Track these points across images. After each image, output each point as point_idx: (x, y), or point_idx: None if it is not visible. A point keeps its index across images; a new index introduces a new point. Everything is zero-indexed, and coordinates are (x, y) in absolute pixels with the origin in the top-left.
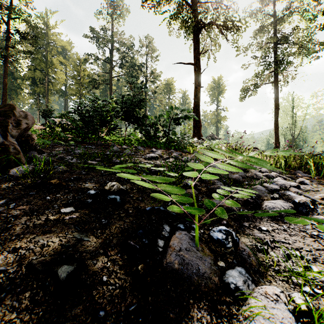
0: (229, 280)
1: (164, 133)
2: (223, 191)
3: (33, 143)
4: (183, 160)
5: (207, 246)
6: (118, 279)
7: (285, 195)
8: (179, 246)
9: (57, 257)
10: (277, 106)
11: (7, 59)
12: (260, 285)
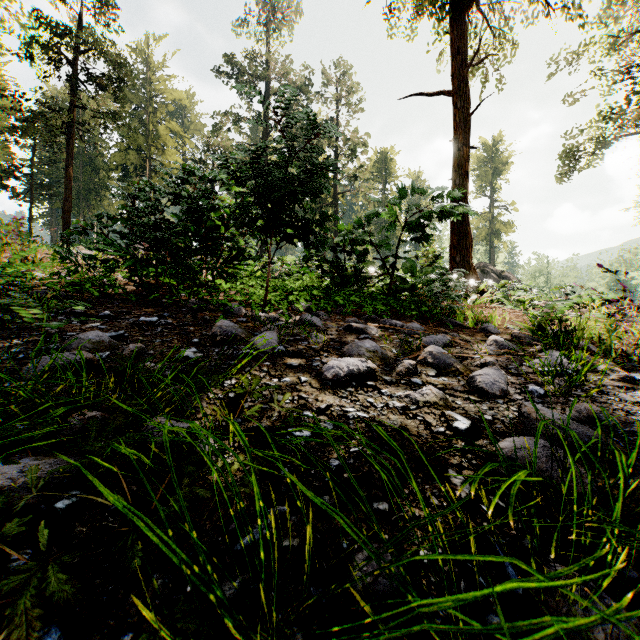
0: None
1: (381, 268)
2: None
3: None
4: (478, 387)
5: None
6: None
7: None
8: None
9: None
10: None
11: (71, 130)
12: None
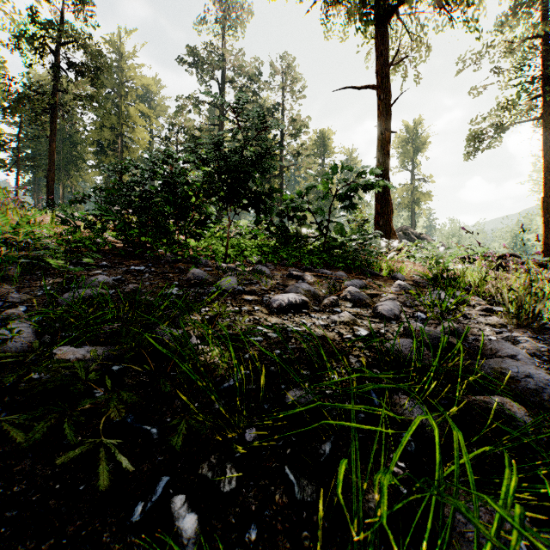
0: None
1: (317, 230)
2: None
3: None
4: (380, 313)
5: None
6: None
7: None
8: None
9: None
10: (548, 165)
11: (54, 111)
12: None
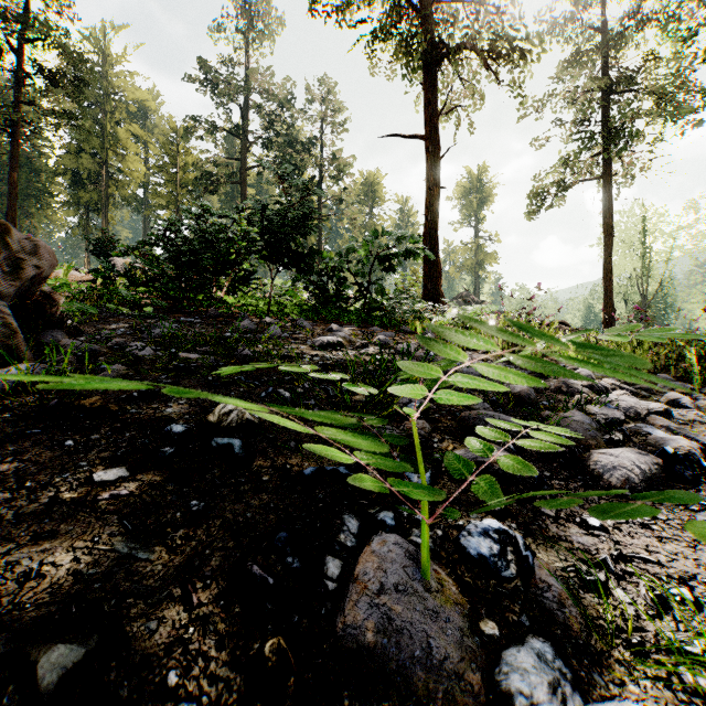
0: (510, 684)
1: (358, 291)
2: (493, 431)
3: (55, 311)
4: (398, 351)
5: (452, 574)
6: (208, 680)
7: (638, 435)
8: (379, 579)
9: (56, 611)
10: (609, 229)
11: (17, 129)
12: (596, 695)
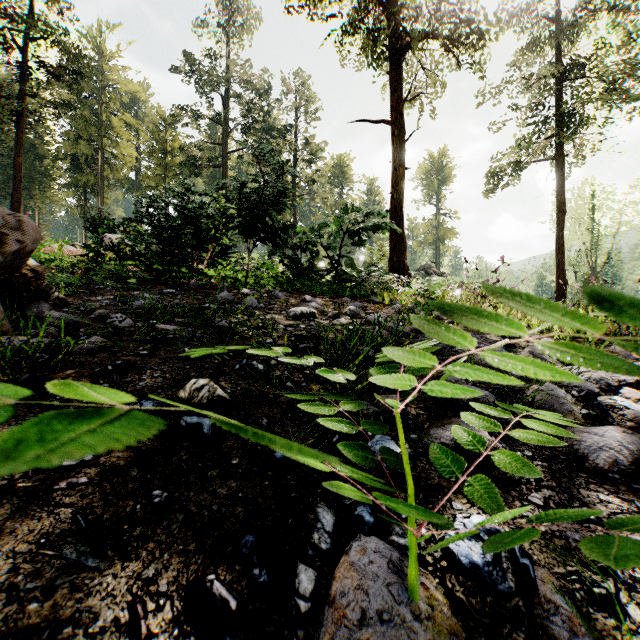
0: None
1: (329, 264)
2: (481, 418)
3: (41, 284)
4: (368, 321)
5: (441, 586)
6: None
7: (614, 409)
8: (359, 603)
9: None
10: (561, 206)
11: (21, 119)
12: None
